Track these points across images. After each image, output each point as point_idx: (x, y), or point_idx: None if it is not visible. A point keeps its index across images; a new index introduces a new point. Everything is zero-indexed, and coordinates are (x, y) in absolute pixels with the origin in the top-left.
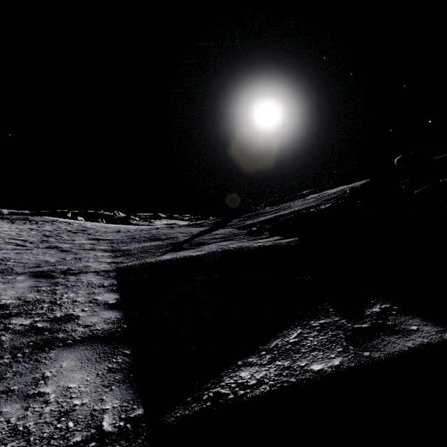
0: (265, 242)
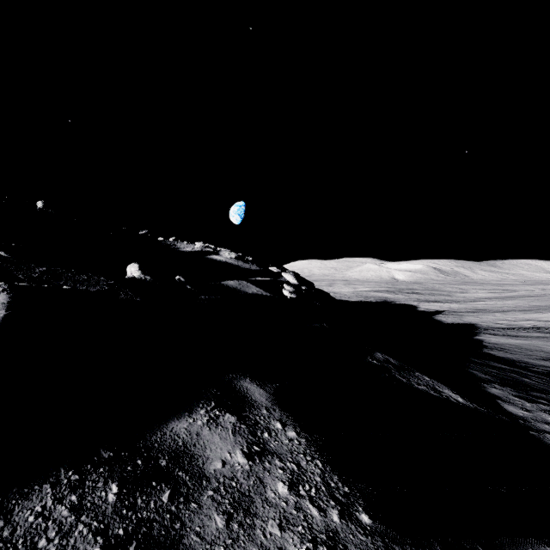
0: (273, 425)
